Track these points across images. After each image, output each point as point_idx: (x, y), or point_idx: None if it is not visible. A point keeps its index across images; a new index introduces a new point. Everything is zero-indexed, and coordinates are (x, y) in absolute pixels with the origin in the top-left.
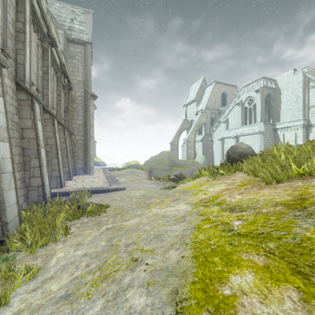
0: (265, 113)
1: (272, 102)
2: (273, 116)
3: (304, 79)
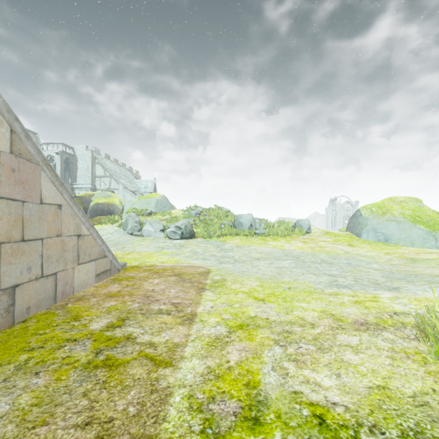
0: (66, 172)
1: (71, 165)
2: (72, 177)
3: (93, 156)
